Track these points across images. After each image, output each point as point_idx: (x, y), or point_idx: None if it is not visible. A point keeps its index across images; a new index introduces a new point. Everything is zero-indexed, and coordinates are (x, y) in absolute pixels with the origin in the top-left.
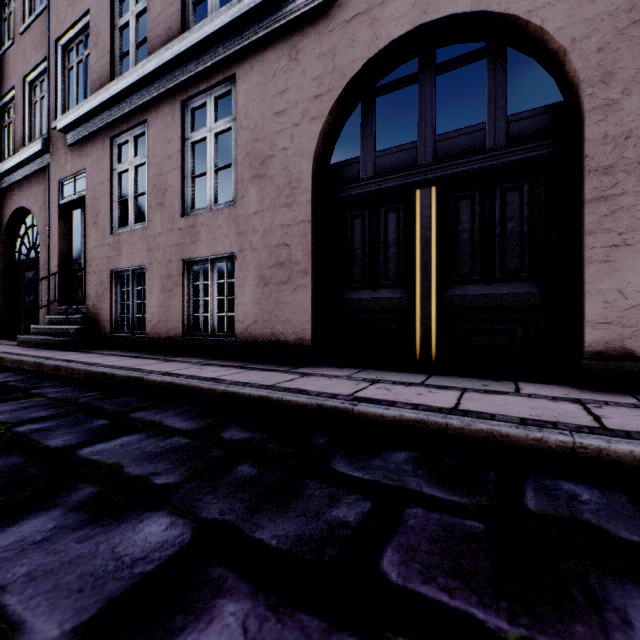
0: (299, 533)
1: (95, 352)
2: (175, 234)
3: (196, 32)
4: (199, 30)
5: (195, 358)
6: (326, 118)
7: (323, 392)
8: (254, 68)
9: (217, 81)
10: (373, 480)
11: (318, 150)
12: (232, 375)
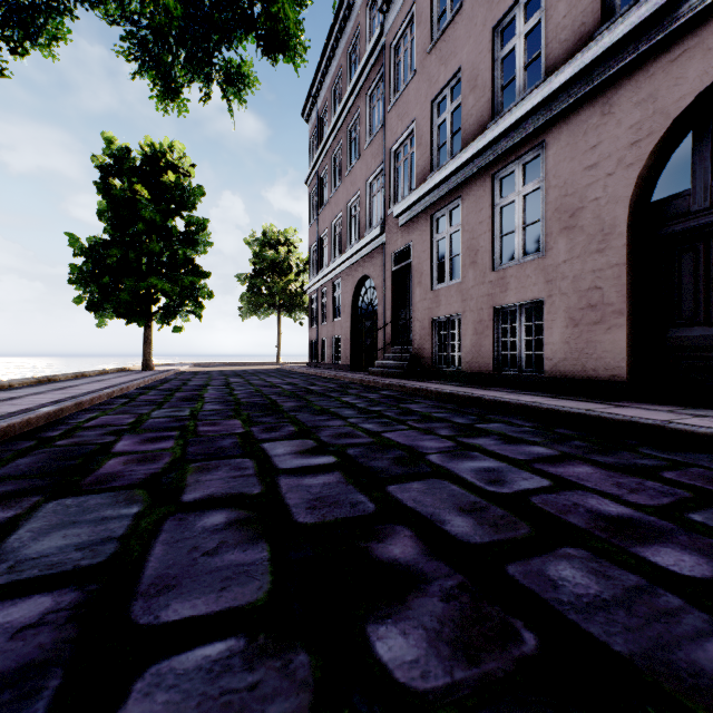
0: (615, 461)
1: (425, 381)
2: (486, 286)
3: (507, 118)
4: (510, 116)
5: (506, 389)
6: (645, 162)
7: (637, 417)
8: (562, 132)
9: (525, 151)
10: (671, 458)
11: (635, 193)
12: (548, 401)
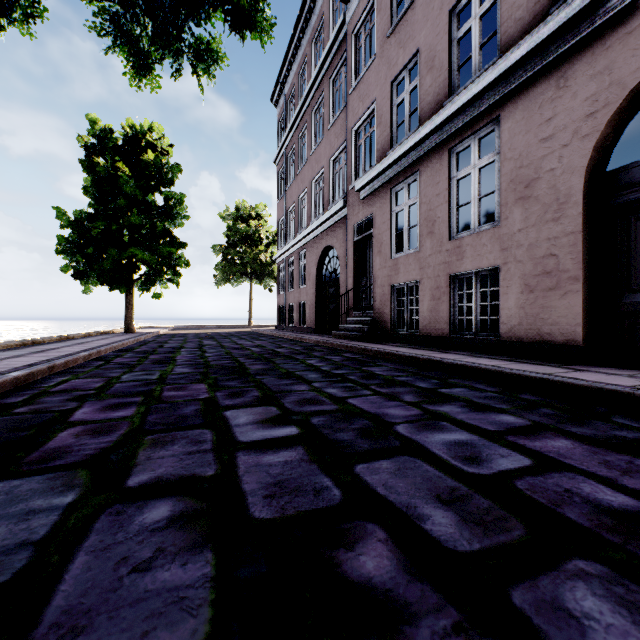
0: (593, 433)
1: (385, 344)
2: (442, 255)
3: (464, 95)
4: (466, 93)
5: (463, 352)
6: (601, 132)
7: (601, 382)
8: (518, 106)
9: (481, 126)
10: None
11: (590, 163)
12: (507, 365)
